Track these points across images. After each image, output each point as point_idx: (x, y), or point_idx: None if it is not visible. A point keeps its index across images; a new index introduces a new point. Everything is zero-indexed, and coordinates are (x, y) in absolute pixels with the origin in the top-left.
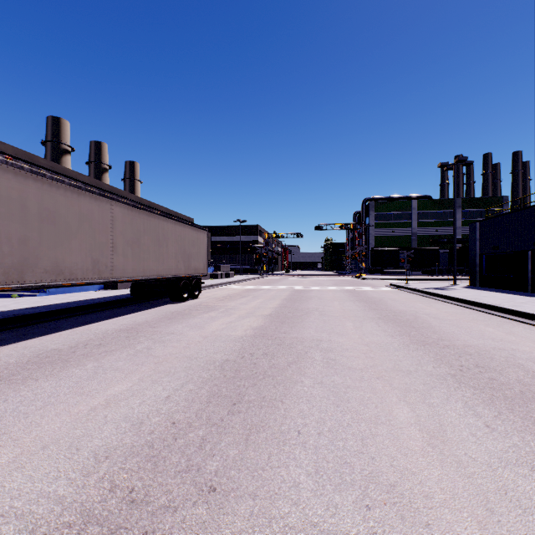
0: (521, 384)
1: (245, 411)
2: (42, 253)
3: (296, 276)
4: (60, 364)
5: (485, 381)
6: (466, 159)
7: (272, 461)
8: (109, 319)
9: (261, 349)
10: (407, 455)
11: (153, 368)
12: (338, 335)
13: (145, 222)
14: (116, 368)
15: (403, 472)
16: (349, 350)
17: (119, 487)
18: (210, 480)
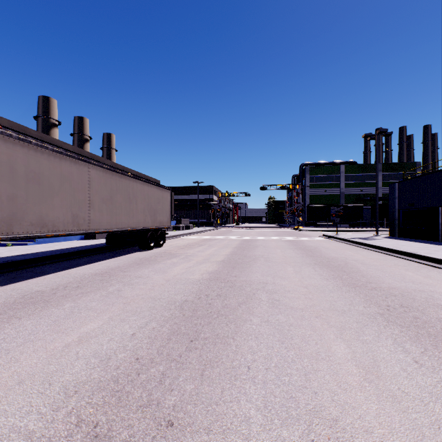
0: (441, 322)
1: (201, 348)
2: (28, 209)
3: (244, 228)
4: (42, 305)
5: (410, 320)
6: (387, 130)
7: (224, 396)
8: (87, 265)
9: (215, 290)
10: (346, 389)
11: (122, 308)
12: (281, 278)
13: (118, 183)
14: (90, 308)
15: (343, 407)
16: (290, 292)
17: (85, 422)
18: (168, 414)
